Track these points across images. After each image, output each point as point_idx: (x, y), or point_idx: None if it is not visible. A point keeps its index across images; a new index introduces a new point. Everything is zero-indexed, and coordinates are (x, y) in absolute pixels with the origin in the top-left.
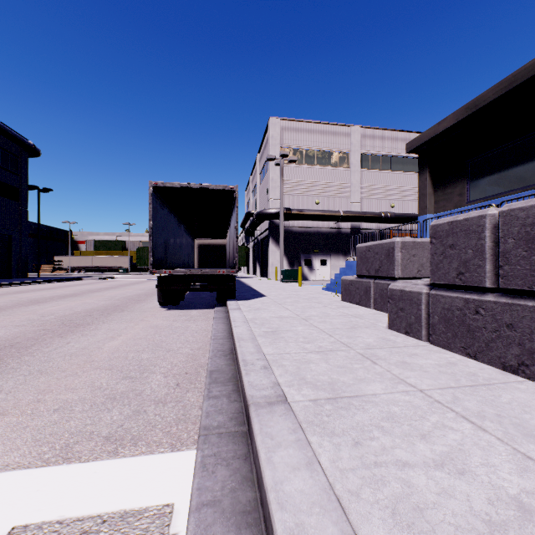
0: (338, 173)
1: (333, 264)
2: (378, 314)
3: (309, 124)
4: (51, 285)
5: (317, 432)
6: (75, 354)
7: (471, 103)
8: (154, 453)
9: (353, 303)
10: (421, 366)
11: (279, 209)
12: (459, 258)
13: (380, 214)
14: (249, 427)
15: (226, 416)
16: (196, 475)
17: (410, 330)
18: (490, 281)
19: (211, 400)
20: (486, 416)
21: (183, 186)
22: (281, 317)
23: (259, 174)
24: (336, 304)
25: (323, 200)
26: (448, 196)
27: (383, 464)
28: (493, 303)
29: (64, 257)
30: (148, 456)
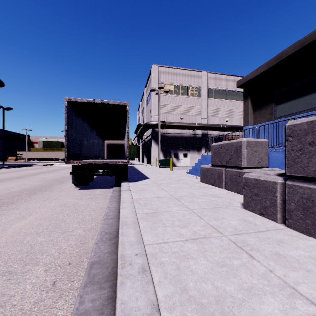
0: (194, 100)
1: (191, 156)
2: (229, 194)
3: (176, 69)
4: (8, 170)
5: None
6: None
7: (277, 56)
8: None
9: (209, 184)
10: (298, 261)
11: (158, 122)
12: None
13: (220, 125)
14: None
15: None
16: None
17: (264, 212)
18: None
19: None
20: None
21: (90, 101)
22: (159, 197)
23: (145, 100)
24: (197, 185)
25: (185, 116)
26: (262, 114)
27: None
28: None
29: (24, 152)
30: None
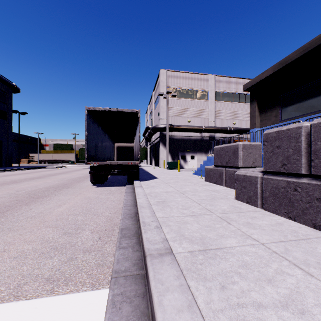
0: (201, 103)
1: (198, 158)
2: (228, 190)
3: (184, 73)
4: (26, 171)
5: (194, 278)
6: (34, 217)
7: (282, 60)
8: (79, 291)
9: (212, 183)
10: (260, 225)
11: (166, 125)
12: (283, 155)
13: (227, 128)
14: (146, 272)
15: (131, 262)
16: (108, 311)
17: (249, 201)
18: (304, 169)
19: (120, 250)
20: (310, 264)
21: (106, 110)
22: (167, 191)
23: (154, 104)
24: (201, 183)
25: (193, 119)
26: (268, 117)
27: (243, 305)
28: (307, 184)
29: (35, 154)
30: (75, 294)
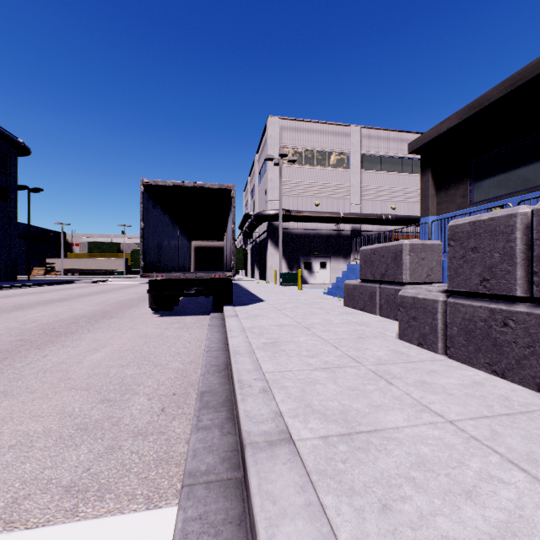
0: (338, 174)
1: (333, 267)
2: (384, 322)
3: (309, 123)
4: (40, 289)
5: (331, 489)
6: (50, 370)
7: (474, 102)
8: (123, 512)
9: (356, 309)
10: (444, 387)
11: (278, 210)
12: (483, 263)
13: (381, 216)
14: (245, 475)
15: (218, 456)
16: None
17: (423, 341)
18: (521, 289)
19: (199, 433)
20: (539, 460)
21: (176, 185)
22: (281, 325)
23: (257, 174)
24: (339, 310)
25: (323, 201)
26: (451, 197)
27: None
28: (526, 315)
29: (57, 260)
30: (115, 517)
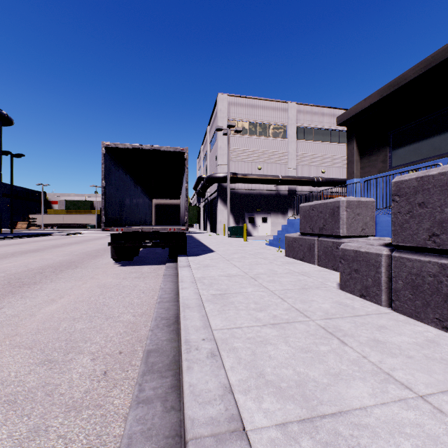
0: (277, 143)
1: (273, 221)
2: (323, 271)
3: (252, 100)
4: (20, 240)
5: None
6: (0, 325)
7: (393, 81)
8: None
9: (296, 259)
10: (400, 347)
11: (226, 173)
12: (432, 218)
13: (313, 178)
14: None
15: (156, 446)
16: None
17: (366, 293)
18: None
19: (139, 409)
20: None
21: (135, 147)
22: (229, 275)
23: (209, 143)
24: (281, 260)
25: (265, 166)
26: (373, 162)
27: None
28: None
29: (38, 215)
30: None
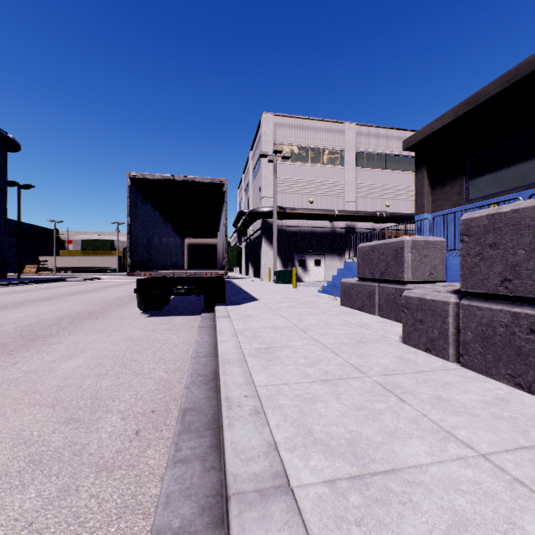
0: (332, 171)
1: (327, 265)
2: (385, 323)
3: (303, 120)
4: (29, 287)
5: None
6: (16, 381)
7: (470, 98)
8: None
9: (354, 309)
10: (465, 405)
11: (272, 207)
12: (504, 261)
13: (376, 213)
14: None
15: (196, 504)
16: None
17: (432, 347)
18: None
19: (176, 468)
20: None
21: (165, 178)
22: (275, 327)
23: (252, 172)
24: (336, 310)
25: (318, 198)
26: (446, 194)
27: None
28: None
29: (50, 257)
30: None
